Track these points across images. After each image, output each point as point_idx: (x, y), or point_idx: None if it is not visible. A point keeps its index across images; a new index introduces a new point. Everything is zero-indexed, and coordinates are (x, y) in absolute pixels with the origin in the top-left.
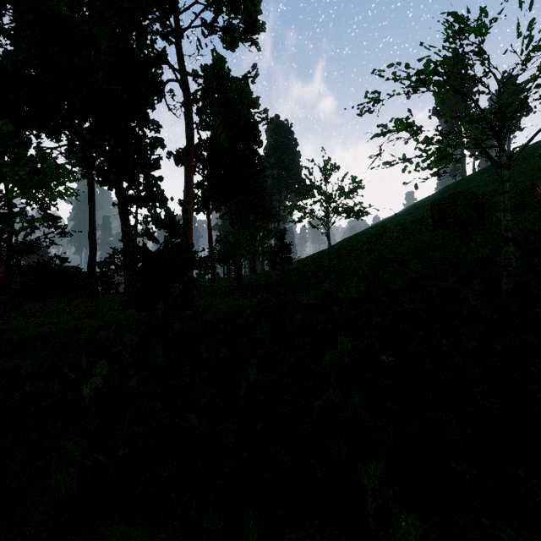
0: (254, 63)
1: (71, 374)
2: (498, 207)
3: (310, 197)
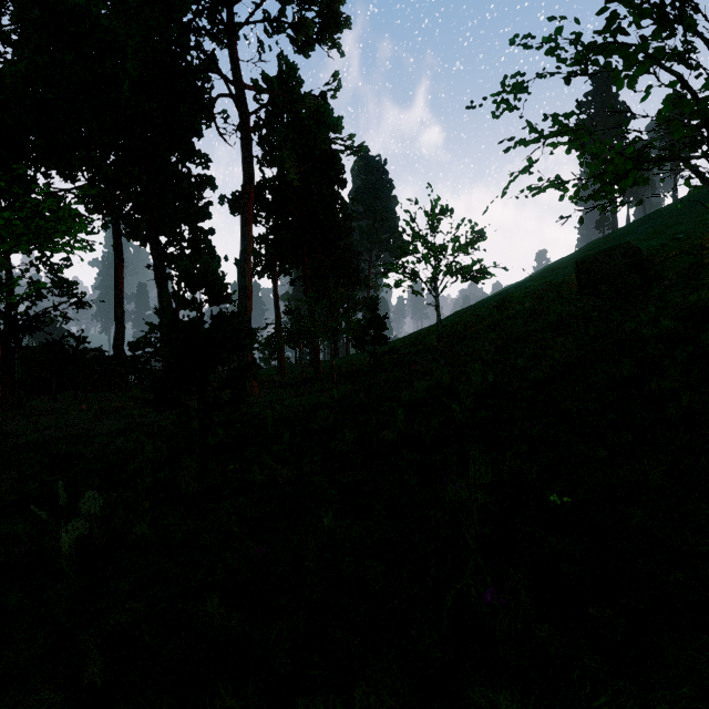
0: (336, 71)
1: (41, 513)
2: (669, 267)
3: (412, 253)
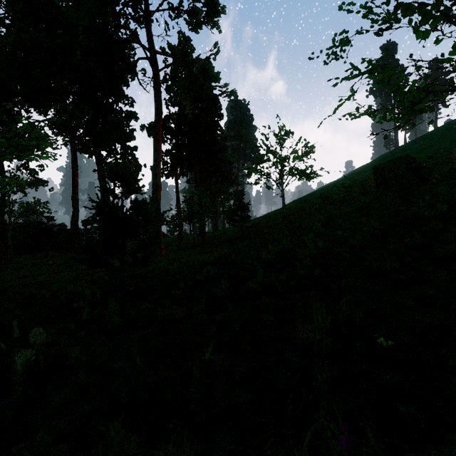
0: (216, 42)
1: (0, 344)
2: (435, 170)
3: (266, 161)
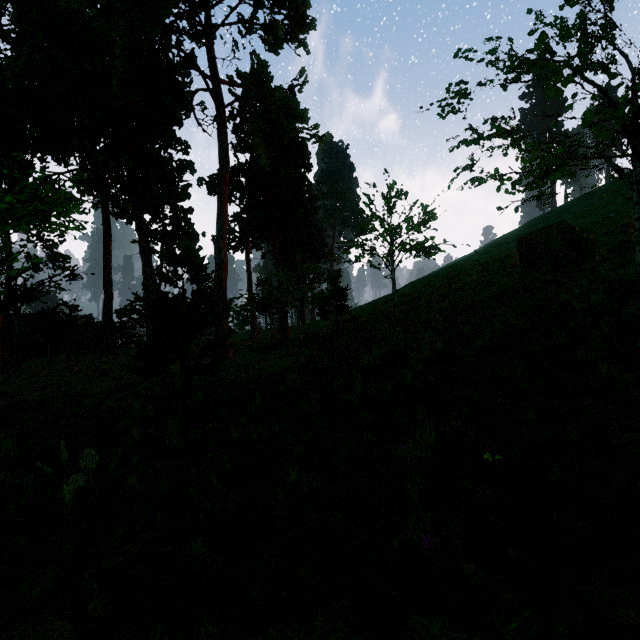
0: (302, 68)
1: (45, 467)
2: (601, 243)
3: (371, 231)
